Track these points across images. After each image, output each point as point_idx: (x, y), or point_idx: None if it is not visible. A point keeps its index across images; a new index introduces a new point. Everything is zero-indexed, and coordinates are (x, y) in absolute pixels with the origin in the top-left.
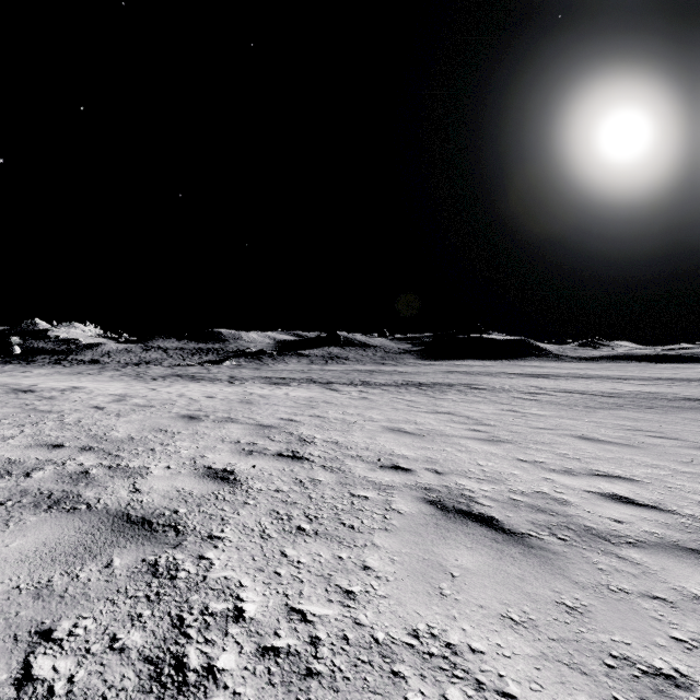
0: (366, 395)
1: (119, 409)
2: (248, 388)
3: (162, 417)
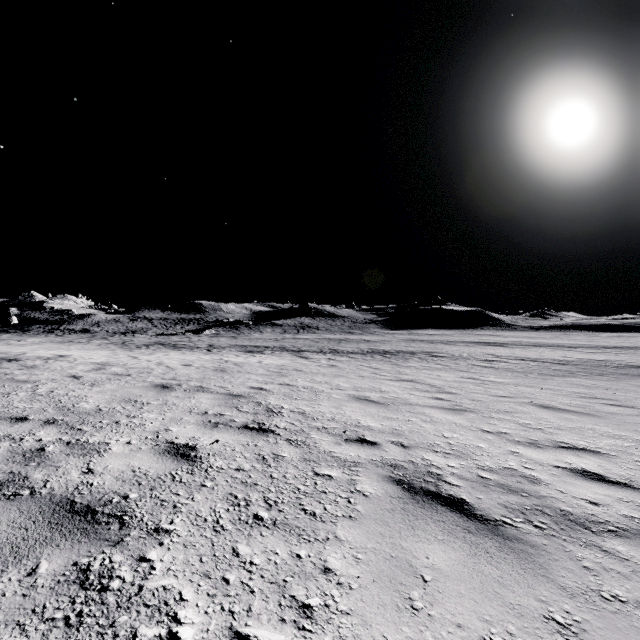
0: (335, 363)
1: (95, 378)
2: (225, 356)
3: (135, 386)
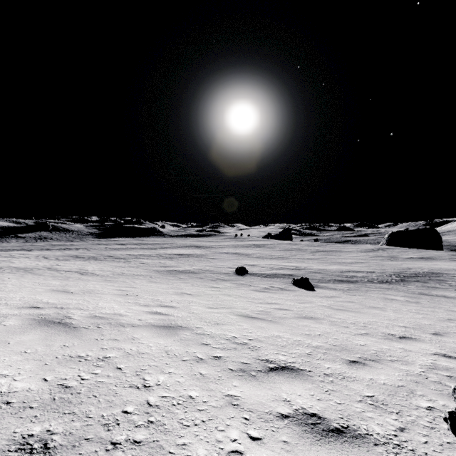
0: (41, 252)
1: None
2: None
3: None
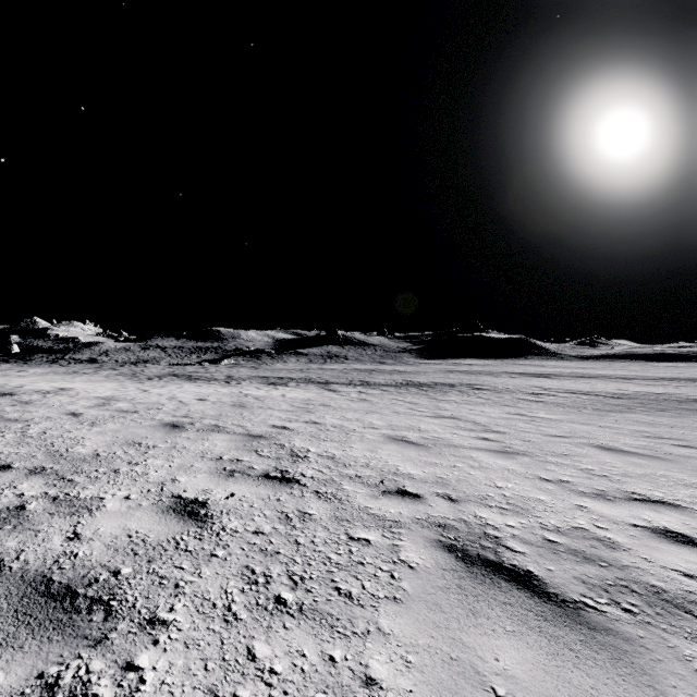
0: (366, 396)
1: (97, 416)
2: (244, 389)
3: (141, 425)
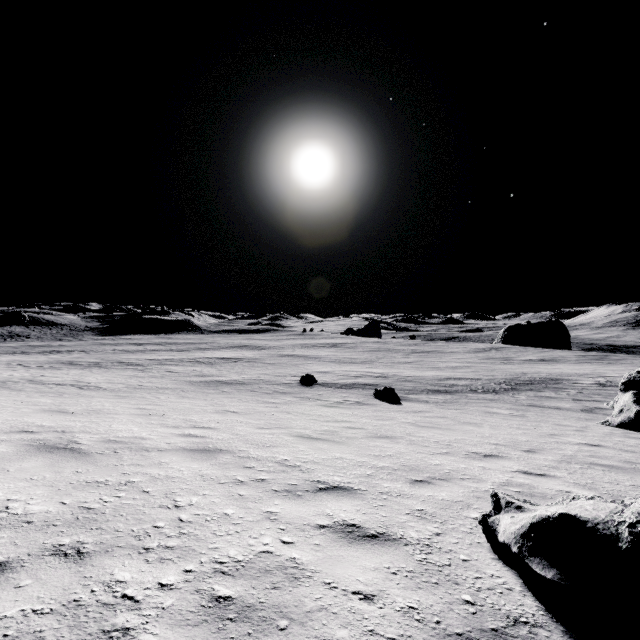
0: (13, 356)
1: None
2: None
3: None
